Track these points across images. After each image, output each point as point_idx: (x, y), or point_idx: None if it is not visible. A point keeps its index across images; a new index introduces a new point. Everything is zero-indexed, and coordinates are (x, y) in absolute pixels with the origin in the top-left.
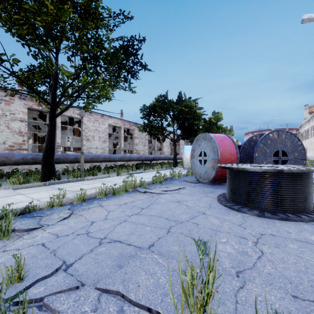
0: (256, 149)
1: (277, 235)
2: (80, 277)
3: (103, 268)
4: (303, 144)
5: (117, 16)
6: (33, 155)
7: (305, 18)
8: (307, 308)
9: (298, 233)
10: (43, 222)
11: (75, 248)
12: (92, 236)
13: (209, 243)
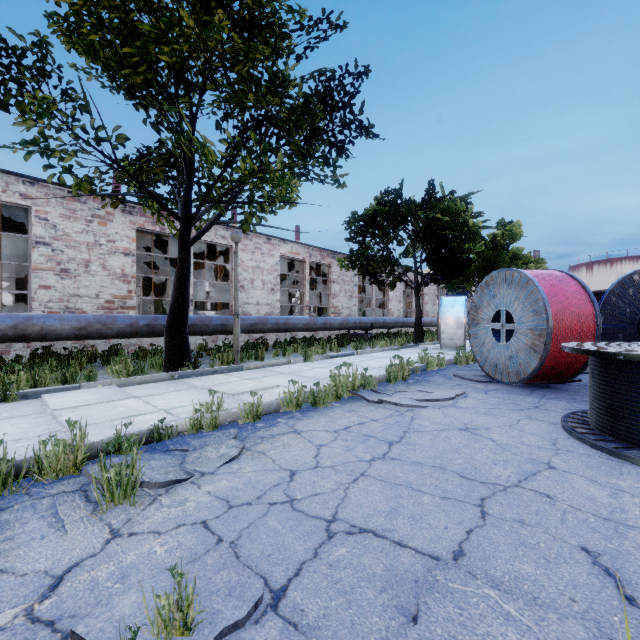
0: None
1: None
2: (316, 635)
3: (364, 613)
4: None
5: (315, 25)
6: (149, 320)
7: None
8: None
9: None
10: (190, 464)
11: (277, 542)
12: (305, 512)
13: (615, 560)
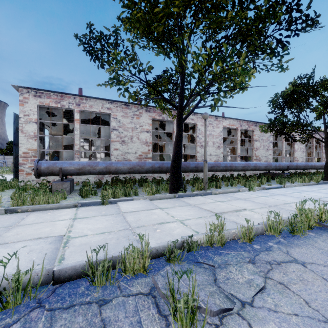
0: None
1: None
2: None
3: None
4: None
5: None
6: (159, 164)
7: None
8: None
9: None
10: (223, 284)
11: None
12: None
13: None
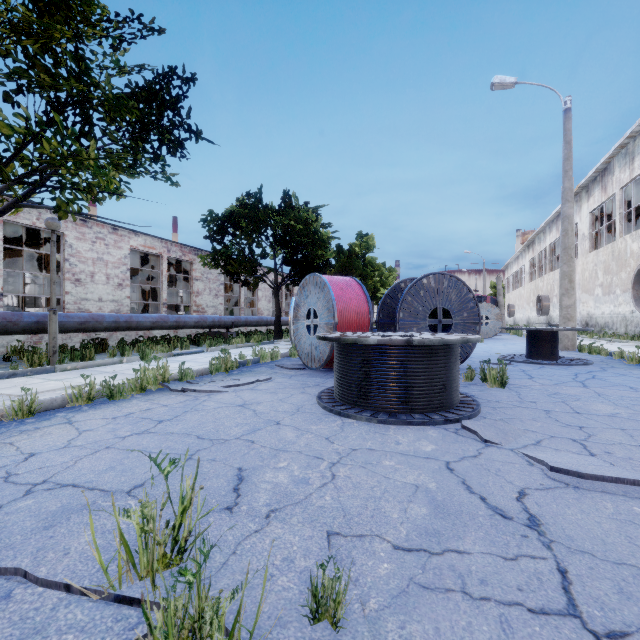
0: (400, 305)
1: (378, 448)
2: None
3: (10, 535)
4: (510, 298)
5: (126, 22)
6: None
7: (496, 82)
8: (343, 546)
9: (411, 443)
10: None
11: None
12: (16, 482)
13: (253, 471)
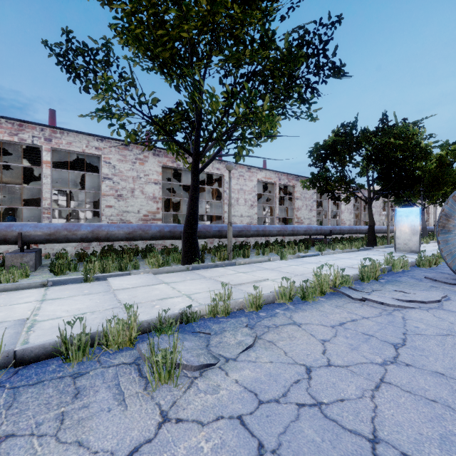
0: None
1: None
2: None
3: None
4: None
5: None
6: (171, 227)
7: None
8: None
9: None
10: (214, 348)
11: None
12: (339, 423)
13: None
